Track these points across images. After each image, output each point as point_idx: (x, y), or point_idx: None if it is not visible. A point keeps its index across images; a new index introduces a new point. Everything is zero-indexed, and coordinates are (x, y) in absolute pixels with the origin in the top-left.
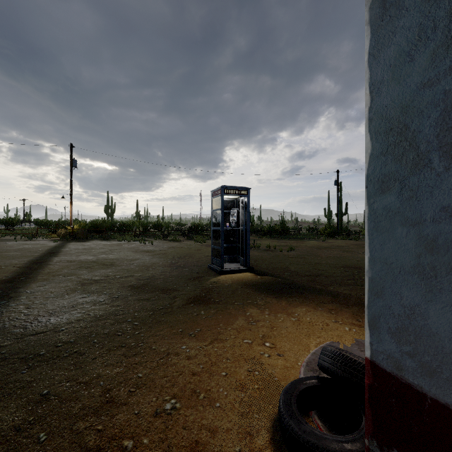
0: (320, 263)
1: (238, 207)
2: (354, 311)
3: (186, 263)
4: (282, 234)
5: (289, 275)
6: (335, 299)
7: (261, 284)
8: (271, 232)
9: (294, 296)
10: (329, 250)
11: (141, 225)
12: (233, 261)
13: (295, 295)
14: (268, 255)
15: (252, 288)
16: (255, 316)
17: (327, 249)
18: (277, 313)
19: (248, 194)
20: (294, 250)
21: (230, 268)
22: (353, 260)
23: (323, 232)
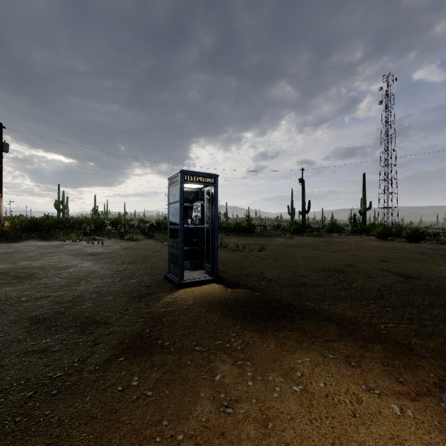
0: (297, 265)
1: (203, 199)
2: (379, 355)
3: (137, 271)
4: (249, 232)
5: (268, 286)
6: (342, 331)
7: (234, 304)
8: (238, 229)
9: (283, 326)
10: (300, 248)
11: (94, 222)
12: (196, 268)
13: (284, 324)
14: (238, 256)
15: (222, 312)
16: (230, 385)
17: (297, 248)
18: (267, 373)
19: (216, 183)
20: (265, 249)
21: (192, 278)
22: (330, 260)
23: (289, 229)
